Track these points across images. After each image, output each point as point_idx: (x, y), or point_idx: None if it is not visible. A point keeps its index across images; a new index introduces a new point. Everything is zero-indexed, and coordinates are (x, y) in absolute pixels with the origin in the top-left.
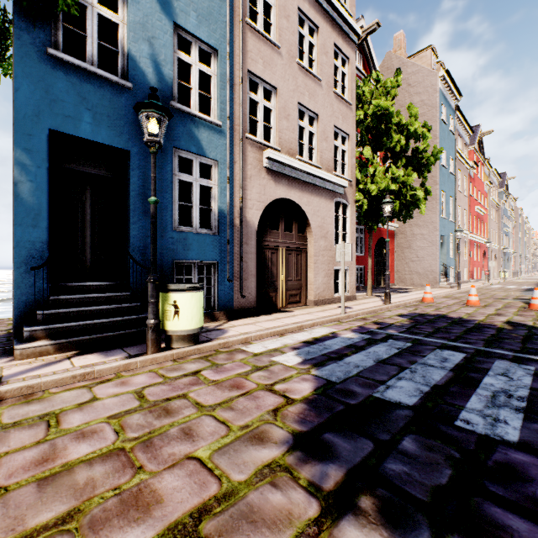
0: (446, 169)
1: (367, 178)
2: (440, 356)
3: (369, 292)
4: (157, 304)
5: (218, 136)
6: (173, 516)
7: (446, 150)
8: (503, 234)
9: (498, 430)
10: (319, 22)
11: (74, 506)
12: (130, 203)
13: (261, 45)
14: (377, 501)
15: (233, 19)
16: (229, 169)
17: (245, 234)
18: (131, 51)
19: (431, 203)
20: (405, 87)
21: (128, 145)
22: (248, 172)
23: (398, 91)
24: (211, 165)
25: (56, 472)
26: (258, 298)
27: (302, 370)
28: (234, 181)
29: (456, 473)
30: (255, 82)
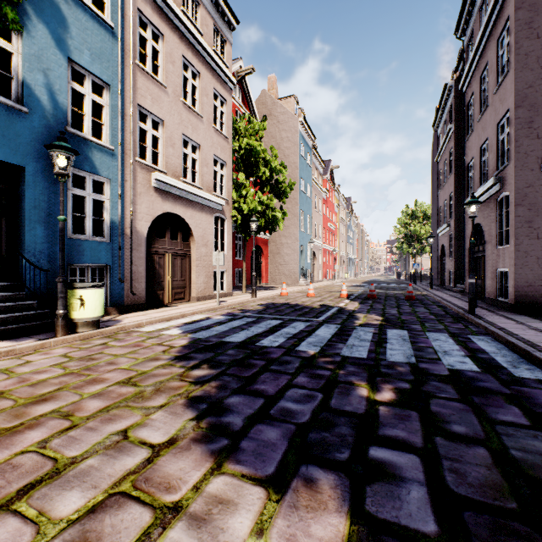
0: (305, 193)
1: (241, 199)
2: (269, 322)
3: (244, 289)
4: (66, 298)
5: (110, 158)
6: (117, 380)
7: (305, 178)
8: (349, 245)
9: (272, 344)
10: (201, 69)
11: (60, 386)
12: (26, 213)
13: (149, 84)
14: (209, 365)
15: (124, 60)
16: (121, 187)
17: (136, 242)
18: (27, 79)
19: (294, 219)
20: (276, 123)
21: (23, 162)
22: (138, 190)
23: (270, 124)
24: (104, 182)
25: (37, 383)
26: (147, 295)
27: (182, 335)
28: (125, 197)
29: (245, 356)
30: (145, 114)
